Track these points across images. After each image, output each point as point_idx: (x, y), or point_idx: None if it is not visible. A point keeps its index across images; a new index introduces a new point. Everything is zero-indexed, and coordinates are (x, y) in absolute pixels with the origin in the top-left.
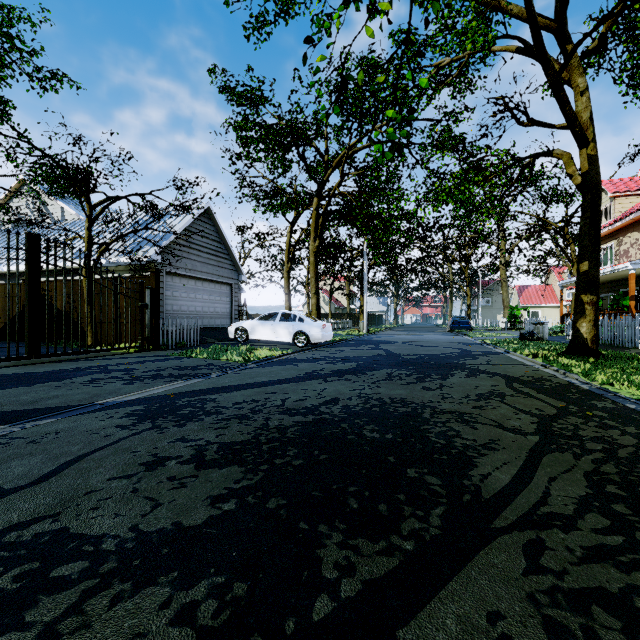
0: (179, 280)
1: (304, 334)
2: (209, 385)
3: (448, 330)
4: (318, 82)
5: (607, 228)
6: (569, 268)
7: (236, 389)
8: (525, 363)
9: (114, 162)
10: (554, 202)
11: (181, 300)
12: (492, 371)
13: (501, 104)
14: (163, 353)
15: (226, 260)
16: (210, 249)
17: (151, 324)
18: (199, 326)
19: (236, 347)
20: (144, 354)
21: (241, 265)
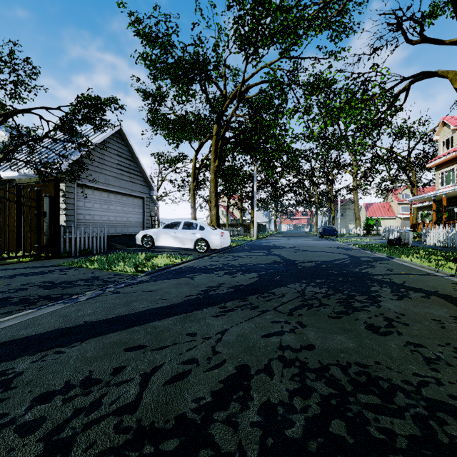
0: (91, 192)
1: (204, 241)
2: (54, 323)
3: (318, 236)
4: (217, 14)
5: (451, 154)
6: (410, 188)
7: (84, 335)
8: (428, 272)
9: (19, 75)
10: (401, 137)
11: (94, 210)
12: (414, 286)
13: (395, 18)
14: (56, 262)
15: (138, 177)
16: (123, 166)
17: (50, 232)
18: (112, 233)
19: (133, 255)
20: (33, 264)
21: (159, 186)
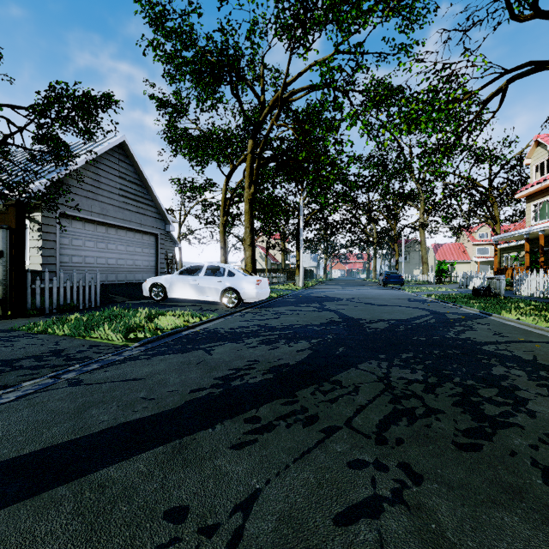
0: (82, 225)
1: (234, 292)
2: None
3: (379, 284)
4: None
5: (548, 181)
6: (492, 225)
7: None
8: None
9: None
10: (481, 161)
11: (85, 250)
12: None
13: None
14: (12, 324)
15: (149, 207)
16: (127, 192)
17: (10, 280)
18: (112, 281)
19: (129, 314)
20: None
21: (182, 222)
